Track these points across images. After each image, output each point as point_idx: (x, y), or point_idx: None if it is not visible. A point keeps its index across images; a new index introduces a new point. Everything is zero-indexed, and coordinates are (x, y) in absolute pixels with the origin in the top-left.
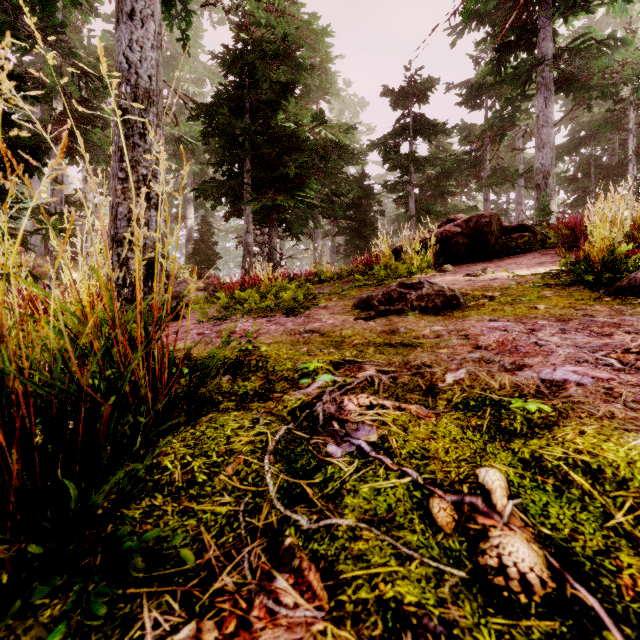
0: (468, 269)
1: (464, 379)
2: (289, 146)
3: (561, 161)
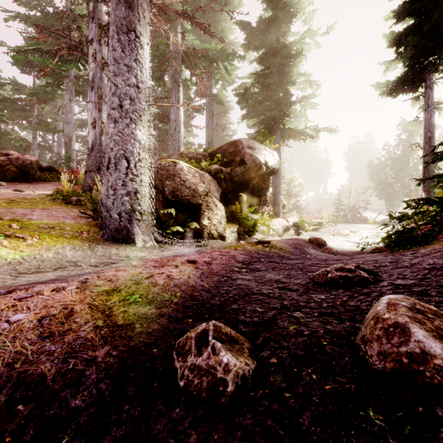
0: (17, 186)
1: (11, 217)
2: None
3: (85, 129)
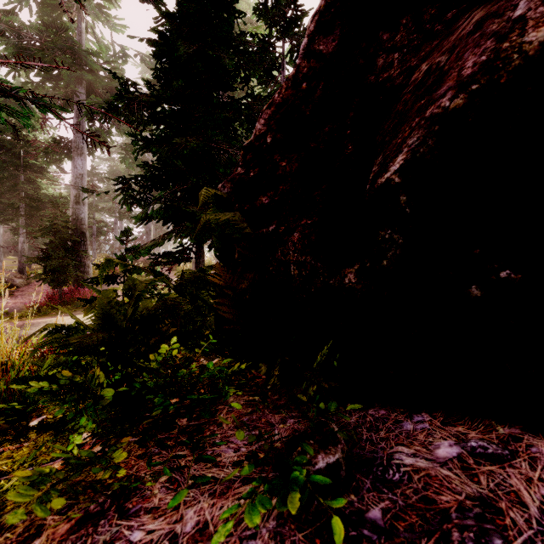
0: None
1: None
2: (50, 199)
3: None
